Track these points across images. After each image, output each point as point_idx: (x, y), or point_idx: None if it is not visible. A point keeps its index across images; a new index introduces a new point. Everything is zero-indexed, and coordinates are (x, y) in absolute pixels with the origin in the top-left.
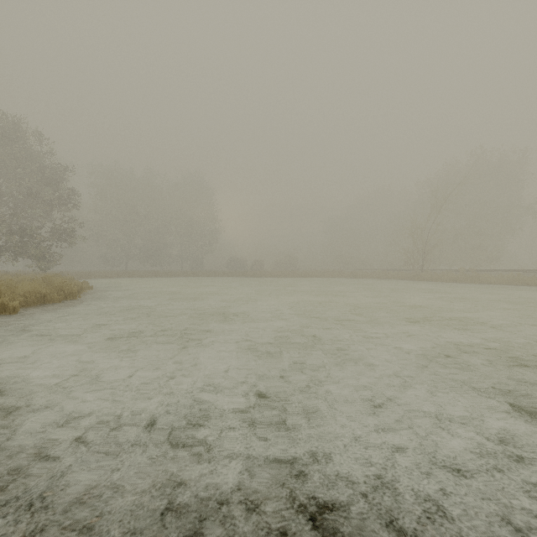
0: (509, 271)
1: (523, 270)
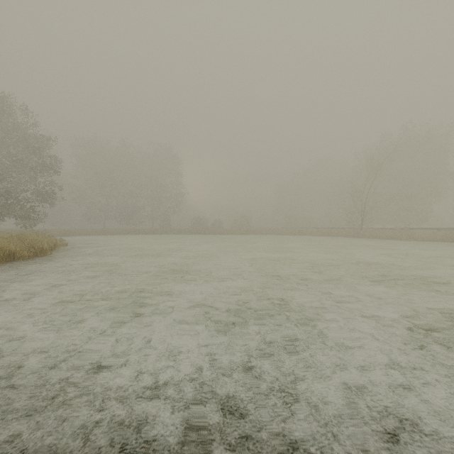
0: (440, 229)
1: (453, 228)
